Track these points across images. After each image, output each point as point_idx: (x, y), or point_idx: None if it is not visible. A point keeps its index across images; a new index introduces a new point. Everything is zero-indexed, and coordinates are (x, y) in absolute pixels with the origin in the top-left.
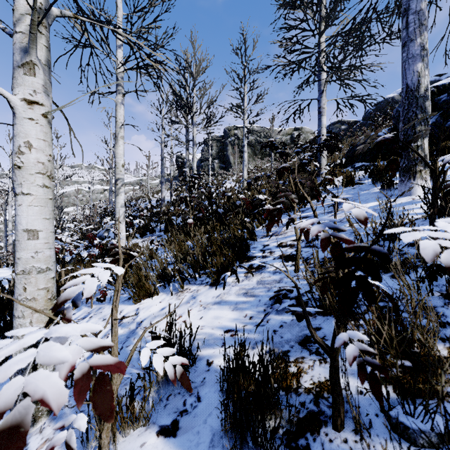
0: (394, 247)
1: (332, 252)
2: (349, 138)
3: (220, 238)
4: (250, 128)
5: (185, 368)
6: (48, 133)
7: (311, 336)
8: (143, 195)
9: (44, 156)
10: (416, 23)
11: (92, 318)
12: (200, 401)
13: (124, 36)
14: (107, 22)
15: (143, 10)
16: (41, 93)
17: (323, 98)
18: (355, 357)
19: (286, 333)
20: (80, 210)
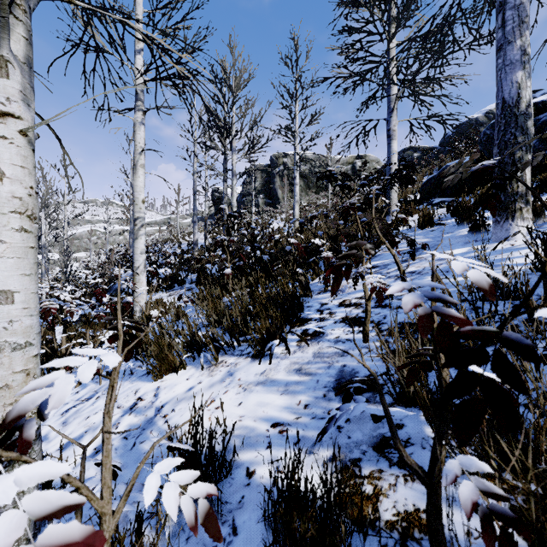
0: (498, 311)
1: (439, 338)
2: (423, 168)
3: (265, 294)
4: (303, 155)
5: (215, 484)
6: (29, 158)
7: (390, 437)
8: (171, 237)
9: (22, 189)
10: (515, 21)
11: (99, 399)
12: (237, 533)
13: (138, 30)
14: (114, 9)
15: (168, 7)
16: (17, 102)
17: (393, 118)
18: (475, 504)
19: (355, 431)
20: (94, 256)
